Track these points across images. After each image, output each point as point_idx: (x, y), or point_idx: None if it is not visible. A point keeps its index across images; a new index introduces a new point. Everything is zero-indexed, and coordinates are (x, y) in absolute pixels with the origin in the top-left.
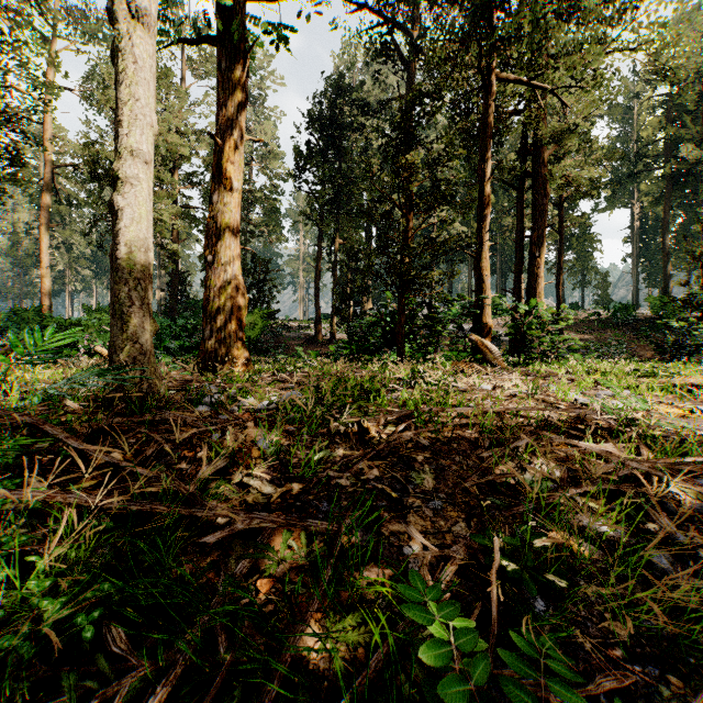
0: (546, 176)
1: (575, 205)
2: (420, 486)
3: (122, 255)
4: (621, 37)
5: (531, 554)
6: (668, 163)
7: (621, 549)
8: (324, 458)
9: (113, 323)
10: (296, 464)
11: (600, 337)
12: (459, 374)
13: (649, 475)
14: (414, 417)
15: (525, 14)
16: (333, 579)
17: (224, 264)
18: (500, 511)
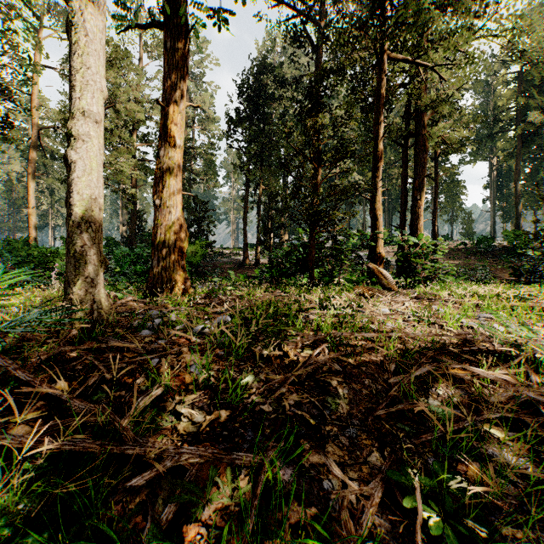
0: (425, 136)
1: (446, 159)
2: (335, 411)
3: (75, 202)
4: (484, 26)
5: (449, 497)
6: (519, 125)
7: (537, 495)
8: (249, 383)
9: (68, 260)
10: (224, 389)
11: (467, 262)
12: (361, 298)
13: (543, 403)
14: (327, 342)
15: (412, 5)
16: (257, 521)
17: (169, 206)
18: (410, 438)
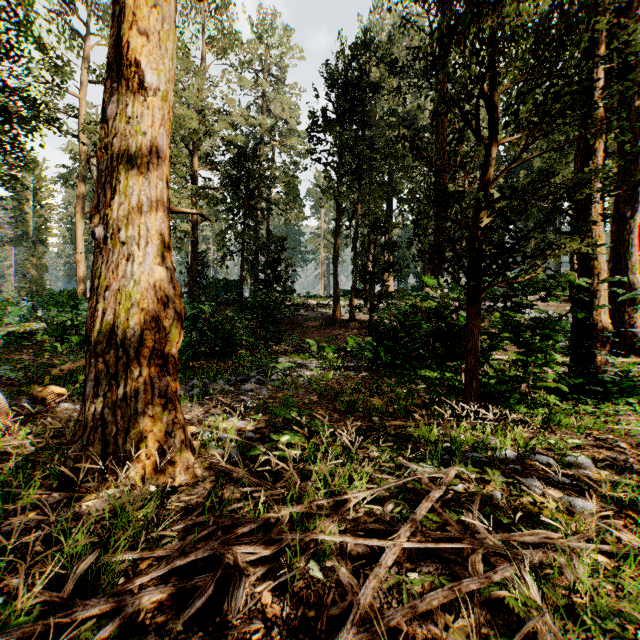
0: None
1: None
2: None
3: None
4: None
5: None
6: None
7: None
8: None
9: None
10: None
11: None
12: None
13: None
14: None
15: None
16: None
17: (127, 241)
18: None
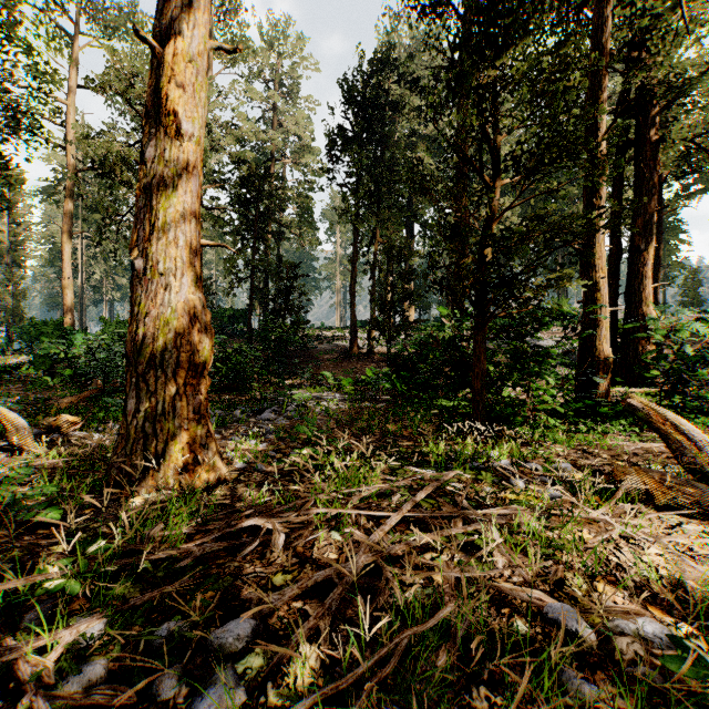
0: (656, 141)
1: None
2: None
3: None
4: None
5: None
6: None
7: None
8: None
9: None
10: None
11: None
12: None
13: None
14: None
15: None
16: None
17: (164, 273)
18: None
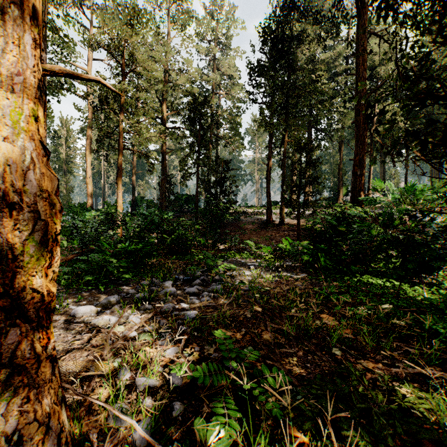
0: None
1: None
2: None
3: None
4: None
5: None
6: None
7: None
8: None
9: None
10: None
11: None
12: None
13: None
14: None
15: None
16: None
17: None
18: None
